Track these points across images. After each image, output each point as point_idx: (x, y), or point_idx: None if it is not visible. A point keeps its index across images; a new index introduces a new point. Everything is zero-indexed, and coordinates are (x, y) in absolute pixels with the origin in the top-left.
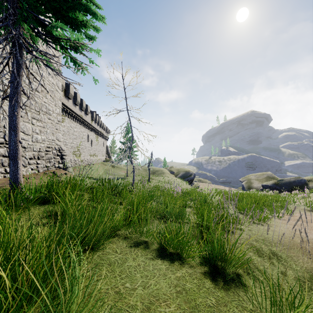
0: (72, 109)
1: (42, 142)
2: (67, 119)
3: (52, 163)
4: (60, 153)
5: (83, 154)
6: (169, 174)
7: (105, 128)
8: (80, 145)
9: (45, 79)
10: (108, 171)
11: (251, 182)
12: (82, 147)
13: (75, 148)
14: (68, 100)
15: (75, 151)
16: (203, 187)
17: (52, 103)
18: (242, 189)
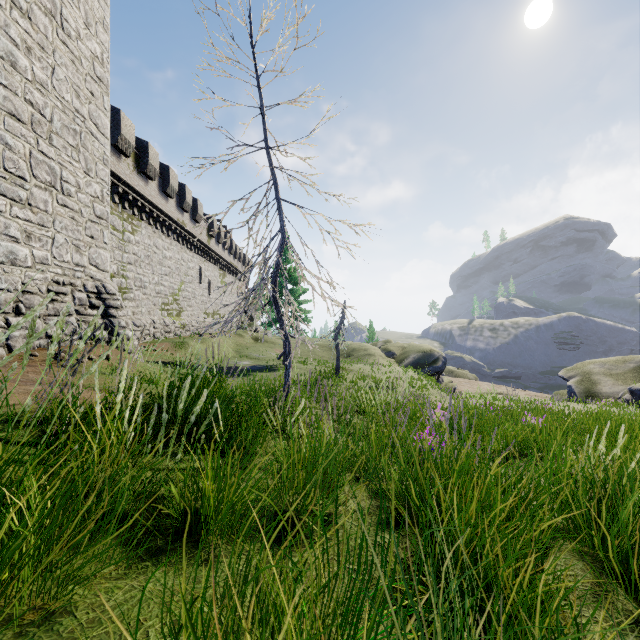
0: (158, 205)
1: (35, 267)
2: (146, 228)
3: (71, 327)
4: (102, 302)
5: (189, 311)
6: (383, 358)
7: (242, 257)
8: (182, 289)
9: (47, 93)
10: (245, 351)
11: (593, 380)
12: (187, 295)
13: (166, 297)
14: (146, 183)
15: (166, 304)
16: (460, 387)
17: (75, 164)
18: (569, 398)
